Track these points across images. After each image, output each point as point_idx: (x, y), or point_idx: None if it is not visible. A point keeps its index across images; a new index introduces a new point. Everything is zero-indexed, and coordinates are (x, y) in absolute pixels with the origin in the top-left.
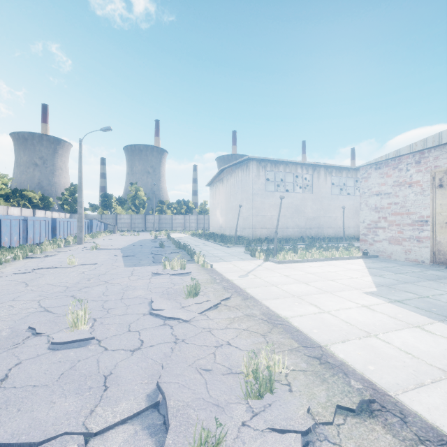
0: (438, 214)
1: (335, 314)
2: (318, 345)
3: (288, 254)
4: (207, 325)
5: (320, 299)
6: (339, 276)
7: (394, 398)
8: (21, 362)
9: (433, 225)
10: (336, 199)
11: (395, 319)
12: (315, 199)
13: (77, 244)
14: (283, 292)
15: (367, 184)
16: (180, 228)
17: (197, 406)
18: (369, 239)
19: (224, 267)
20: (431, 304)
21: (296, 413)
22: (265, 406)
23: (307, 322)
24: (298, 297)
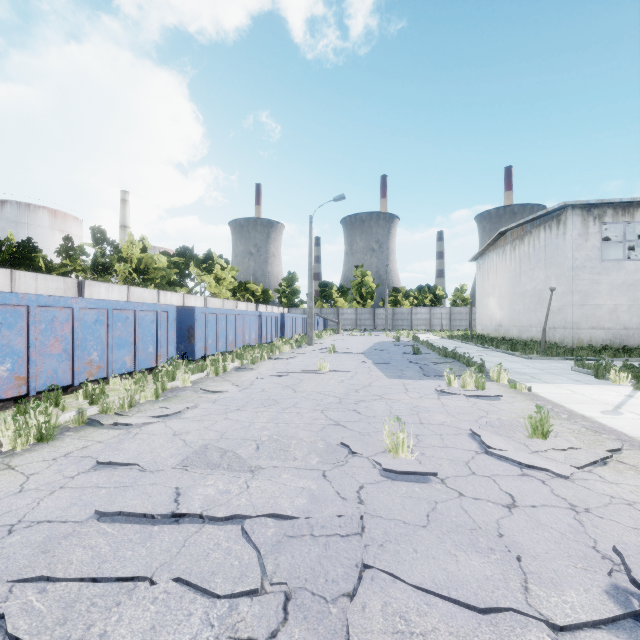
0: None
1: None
2: None
3: None
4: (612, 491)
5: None
6: None
7: None
8: (363, 486)
9: None
10: None
11: None
12: None
13: (308, 344)
14: None
15: None
16: (423, 326)
17: None
18: None
19: (554, 393)
20: None
21: None
22: None
23: None
24: None
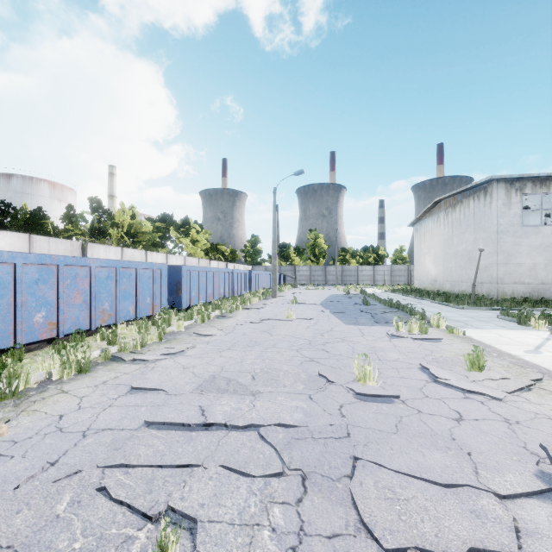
0: None
1: None
2: None
3: None
4: (536, 409)
5: None
6: None
7: None
8: (343, 405)
9: None
10: None
11: None
12: None
13: (272, 297)
14: None
15: None
16: (368, 281)
17: None
18: None
19: (485, 337)
20: None
21: None
22: None
23: None
24: None
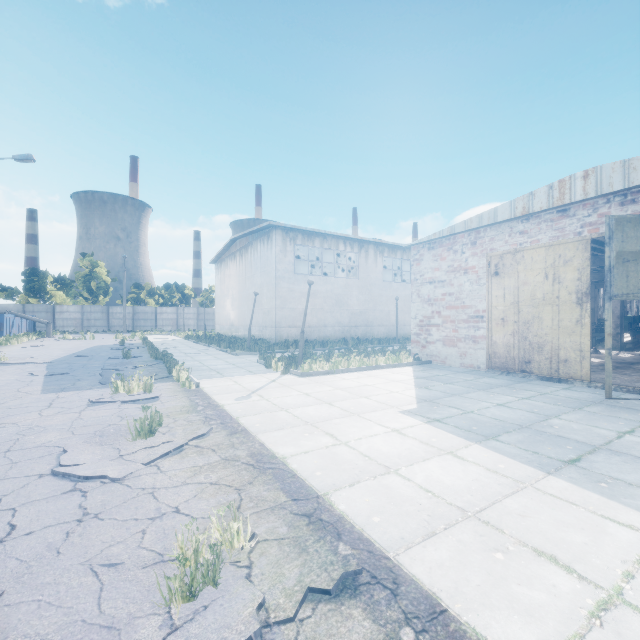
0: (494, 307)
1: (354, 446)
2: (316, 495)
3: (317, 363)
4: (151, 482)
5: (341, 426)
6: (376, 390)
7: (393, 561)
8: None
9: (489, 321)
10: (389, 287)
11: (427, 445)
12: (362, 287)
13: None
14: (293, 419)
15: (420, 269)
16: (170, 326)
17: (64, 637)
18: (422, 340)
19: (218, 386)
20: (474, 421)
21: (240, 614)
22: (196, 611)
23: (312, 461)
24: (312, 425)
